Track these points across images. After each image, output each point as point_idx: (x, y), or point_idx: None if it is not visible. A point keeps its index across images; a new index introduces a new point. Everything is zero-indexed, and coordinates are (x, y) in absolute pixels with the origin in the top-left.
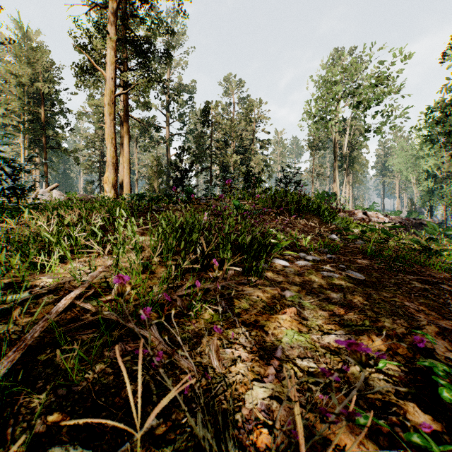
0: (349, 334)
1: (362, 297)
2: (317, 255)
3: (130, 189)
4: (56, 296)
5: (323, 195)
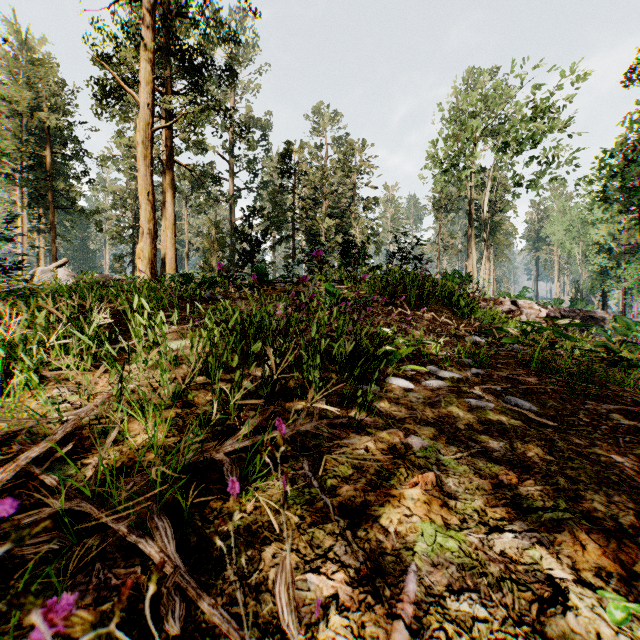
0: (537, 530)
1: (541, 447)
2: (456, 369)
3: (175, 267)
4: (6, 455)
5: (454, 276)
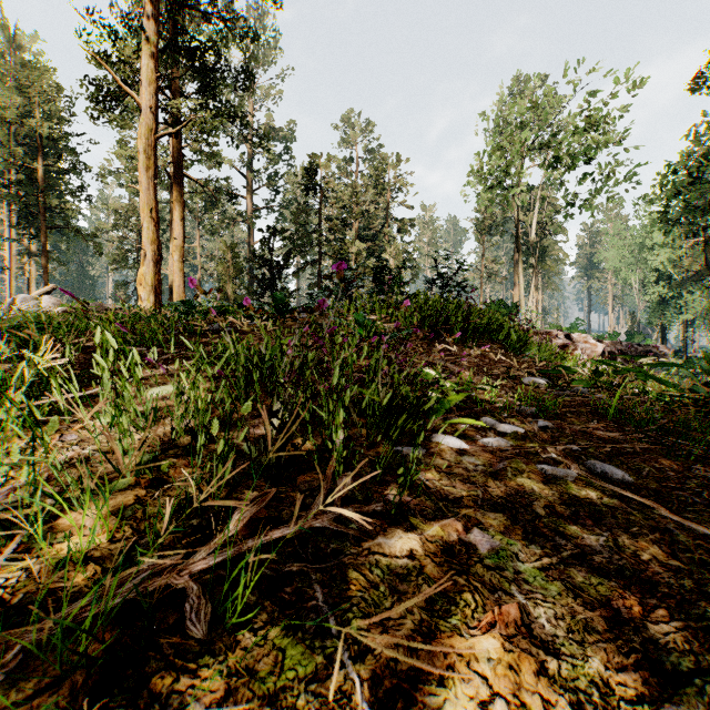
0: None
1: (658, 545)
2: (517, 421)
3: (184, 296)
4: None
5: (500, 306)
